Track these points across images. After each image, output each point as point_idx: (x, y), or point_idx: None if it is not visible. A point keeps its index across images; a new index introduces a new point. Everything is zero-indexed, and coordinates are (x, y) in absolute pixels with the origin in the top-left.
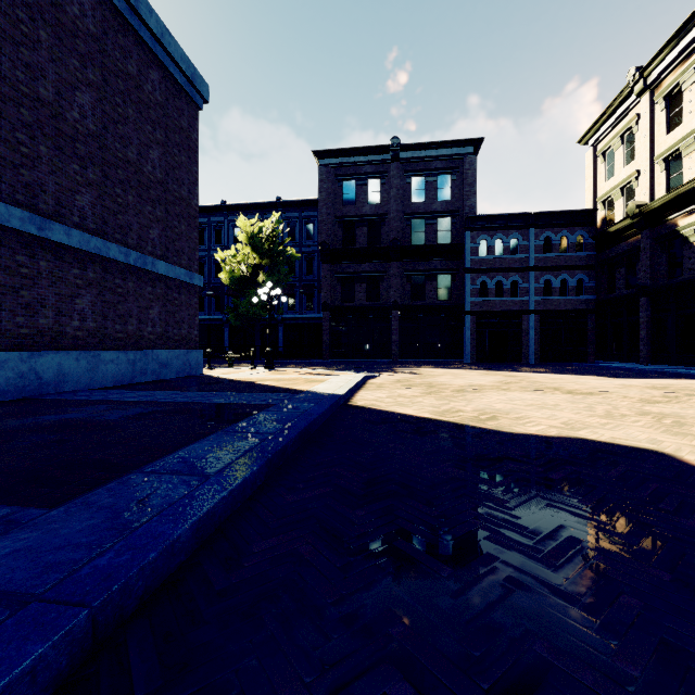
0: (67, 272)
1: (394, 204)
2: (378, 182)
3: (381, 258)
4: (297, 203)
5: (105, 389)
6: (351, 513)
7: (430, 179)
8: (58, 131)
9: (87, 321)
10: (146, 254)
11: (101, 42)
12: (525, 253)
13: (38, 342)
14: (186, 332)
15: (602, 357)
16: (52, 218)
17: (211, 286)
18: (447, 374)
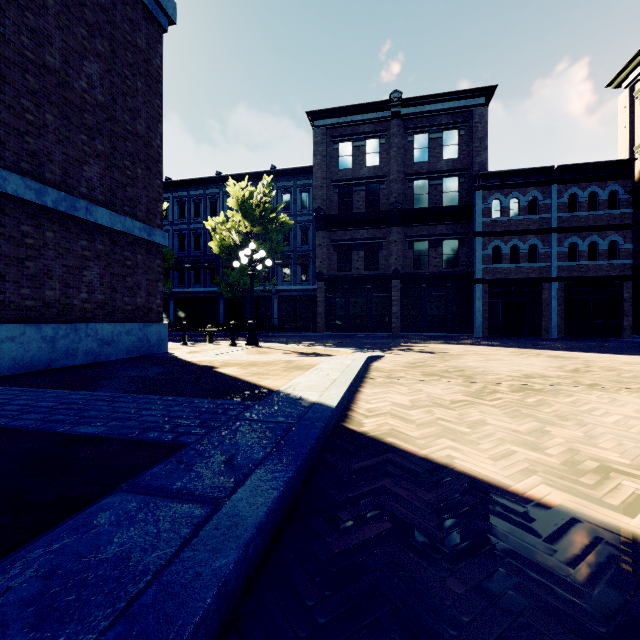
0: None
1: (395, 165)
2: (377, 142)
3: (380, 224)
4: (291, 171)
5: None
6: None
7: (434, 136)
8: None
9: None
10: (77, 197)
11: None
12: (545, 213)
13: None
14: (143, 301)
15: None
16: None
17: (206, 258)
18: (470, 353)
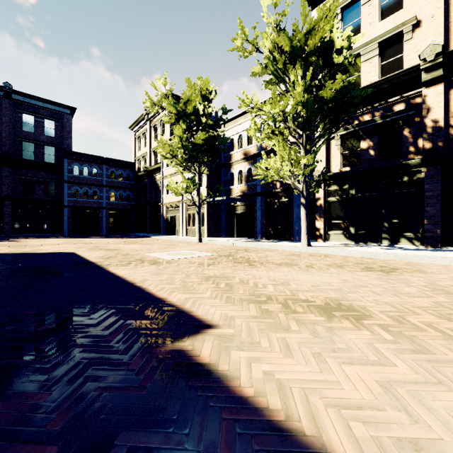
0: None
1: (7, 128)
2: None
3: None
4: None
5: None
6: None
7: (38, 120)
8: None
9: None
10: None
11: None
12: (101, 177)
13: None
14: None
15: (138, 231)
16: None
17: None
18: (40, 240)
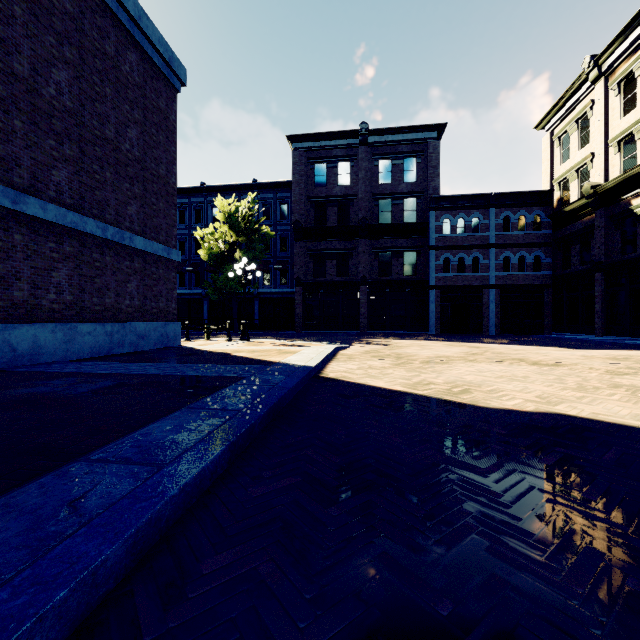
0: (43, 245)
1: (363, 185)
2: (348, 165)
3: (351, 236)
4: (271, 185)
5: (81, 360)
6: (323, 512)
7: (396, 162)
8: (33, 107)
9: (63, 294)
10: (123, 229)
11: (78, 22)
12: (485, 231)
13: (12, 315)
14: (164, 305)
15: (558, 329)
16: (27, 192)
17: (191, 262)
18: (414, 345)
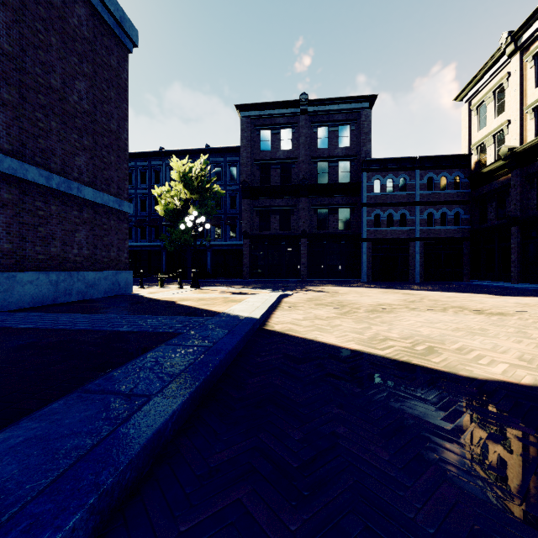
0: None
1: (303, 150)
2: (289, 132)
3: (292, 195)
4: (222, 150)
5: (18, 311)
6: None
7: (333, 129)
8: None
9: (0, 242)
10: (71, 180)
11: None
12: (411, 190)
13: None
14: (115, 255)
15: (475, 277)
16: None
17: (151, 218)
18: (352, 292)
